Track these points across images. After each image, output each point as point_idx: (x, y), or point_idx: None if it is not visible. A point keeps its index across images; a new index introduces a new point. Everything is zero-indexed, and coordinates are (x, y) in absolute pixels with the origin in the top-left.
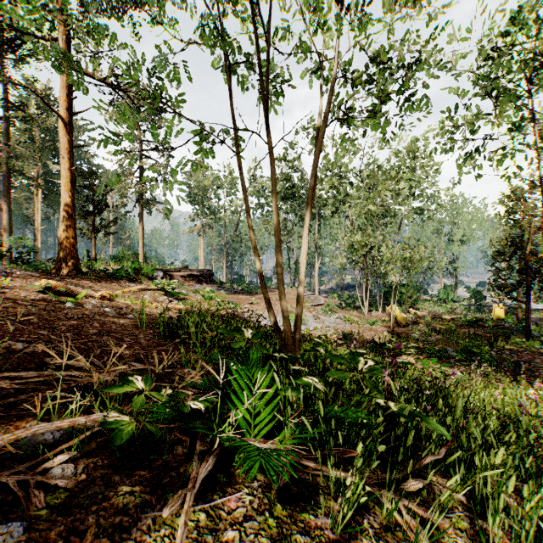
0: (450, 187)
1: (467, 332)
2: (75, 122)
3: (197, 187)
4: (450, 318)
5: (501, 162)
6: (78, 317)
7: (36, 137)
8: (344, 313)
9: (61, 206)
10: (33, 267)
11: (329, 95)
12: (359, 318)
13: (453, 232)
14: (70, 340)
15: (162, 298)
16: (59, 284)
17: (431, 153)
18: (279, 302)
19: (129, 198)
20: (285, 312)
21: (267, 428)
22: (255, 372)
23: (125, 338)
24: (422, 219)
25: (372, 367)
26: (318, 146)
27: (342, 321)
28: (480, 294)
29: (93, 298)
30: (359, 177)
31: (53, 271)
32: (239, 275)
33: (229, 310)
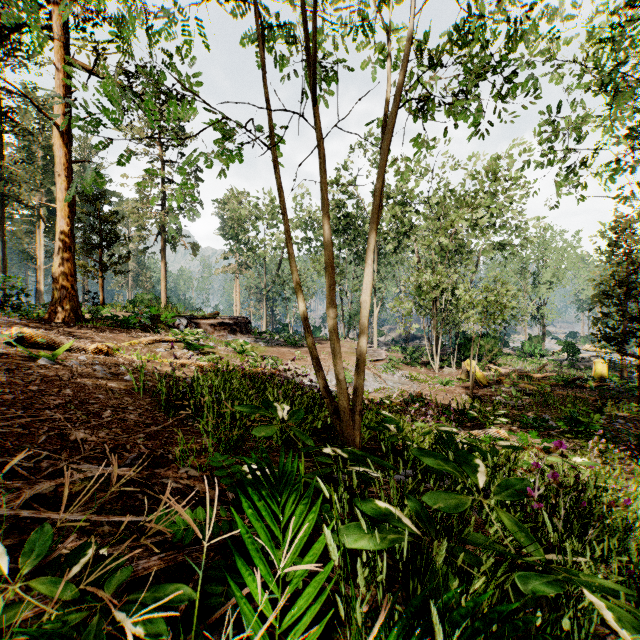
0: (538, 217)
1: (564, 394)
2: (85, 141)
3: (231, 217)
4: (540, 376)
5: (613, 179)
6: (44, 380)
7: (38, 158)
8: (409, 370)
9: (57, 236)
10: (19, 313)
11: (404, 58)
12: (428, 376)
13: (540, 271)
14: (7, 419)
15: (181, 351)
16: (38, 334)
17: (522, 169)
18: (330, 357)
19: (149, 230)
20: (340, 373)
21: (309, 639)
22: (288, 500)
23: (103, 412)
24: (503, 256)
25: (502, 481)
26: (388, 132)
27: (408, 380)
28: (574, 347)
29: (86, 352)
30: (427, 205)
31: (46, 318)
32: (282, 324)
33: (268, 366)
